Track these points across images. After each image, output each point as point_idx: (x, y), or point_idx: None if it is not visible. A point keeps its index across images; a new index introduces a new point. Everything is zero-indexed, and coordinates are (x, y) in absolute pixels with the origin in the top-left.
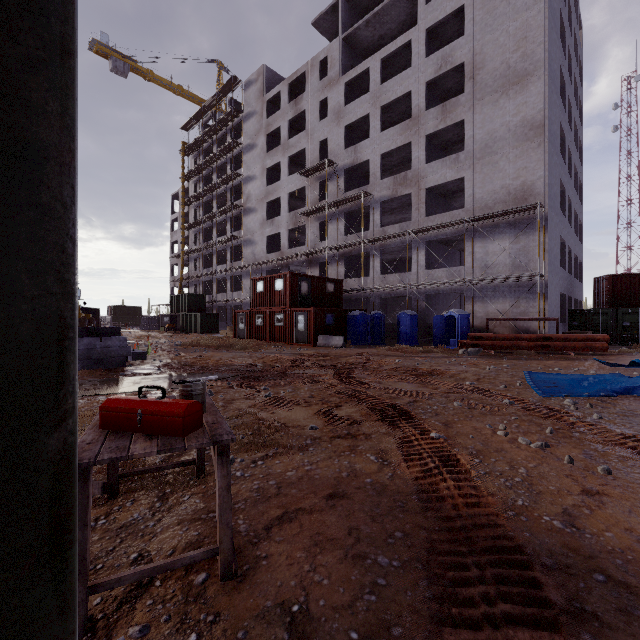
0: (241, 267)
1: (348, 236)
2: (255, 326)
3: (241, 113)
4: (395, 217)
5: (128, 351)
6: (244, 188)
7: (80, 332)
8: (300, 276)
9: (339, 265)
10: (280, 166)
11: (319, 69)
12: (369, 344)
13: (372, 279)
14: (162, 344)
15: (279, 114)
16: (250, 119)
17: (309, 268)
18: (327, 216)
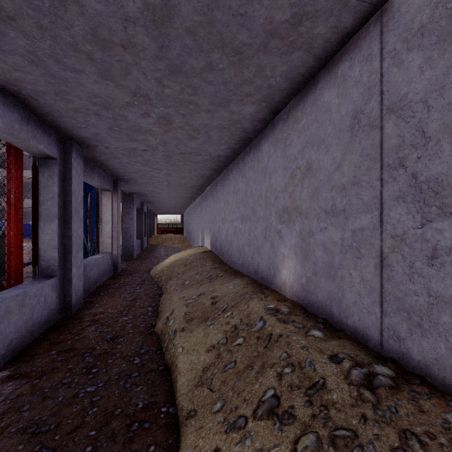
0: None
1: None
2: None
3: None
4: None
5: None
6: None
7: None
8: None
9: None
10: None
11: None
12: None
13: None
14: None
15: None
16: None
17: None
18: None
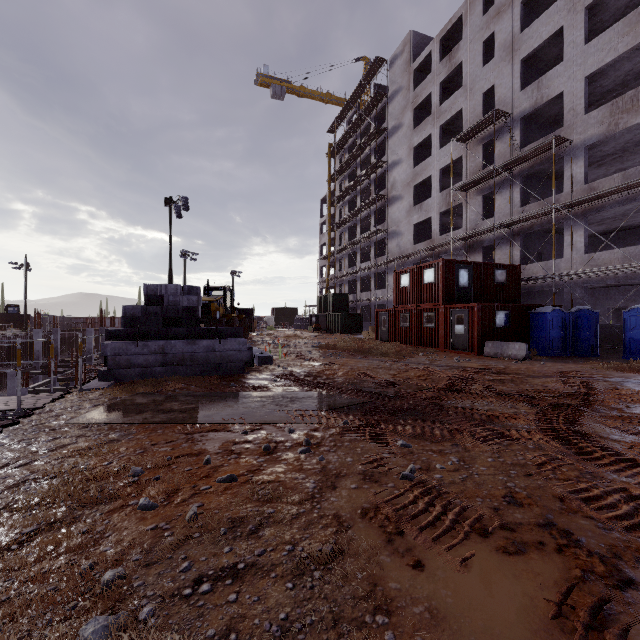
0: (385, 262)
1: (526, 206)
2: (399, 327)
3: (385, 95)
4: (606, 170)
5: (247, 356)
6: (388, 176)
7: (203, 333)
8: (457, 263)
9: (512, 247)
10: (430, 141)
11: (482, 1)
12: (568, 355)
13: (568, 261)
14: (301, 345)
15: (428, 79)
16: (395, 98)
17: (468, 255)
18: (493, 186)
